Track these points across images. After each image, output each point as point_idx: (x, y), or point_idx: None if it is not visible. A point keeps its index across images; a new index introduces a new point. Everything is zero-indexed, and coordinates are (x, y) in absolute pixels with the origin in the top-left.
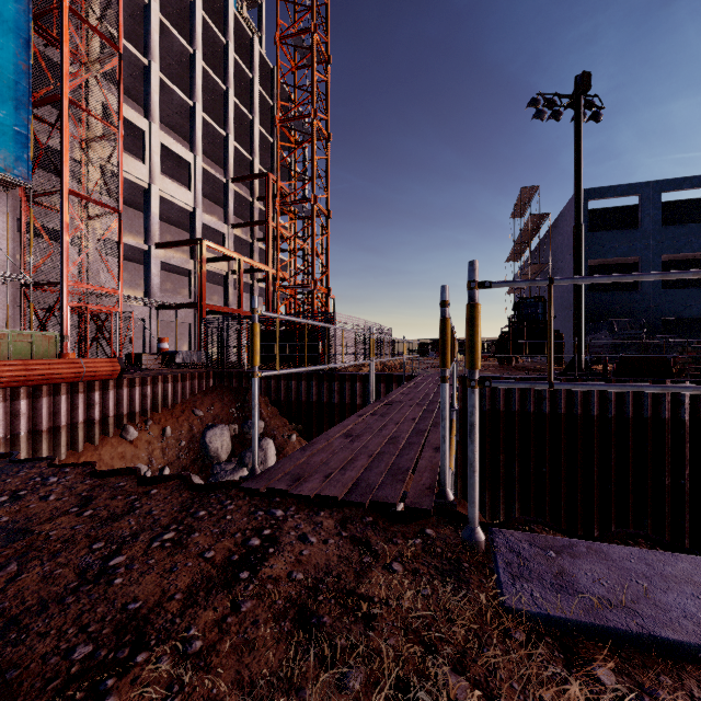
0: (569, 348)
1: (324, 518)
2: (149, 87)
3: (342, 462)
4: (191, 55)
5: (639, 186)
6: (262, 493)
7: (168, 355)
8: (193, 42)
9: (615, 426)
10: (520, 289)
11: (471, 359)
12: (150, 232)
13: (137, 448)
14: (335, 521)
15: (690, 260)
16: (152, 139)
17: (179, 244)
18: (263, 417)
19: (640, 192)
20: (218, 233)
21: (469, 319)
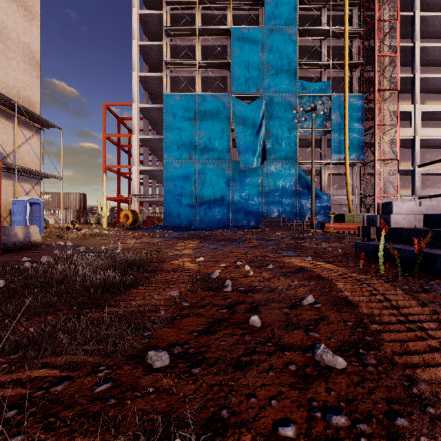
0: None
1: None
2: (413, 87)
3: None
4: None
5: None
6: None
7: None
8: None
9: None
10: None
11: None
12: (414, 160)
13: None
14: None
15: None
16: (415, 113)
17: (431, 163)
18: None
19: None
20: None
21: None
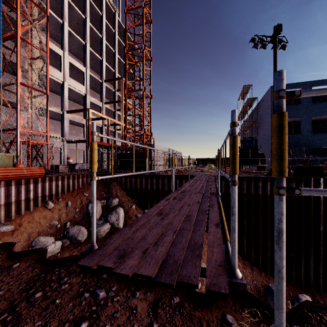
0: (267, 162)
1: (139, 301)
2: (63, 34)
3: (155, 238)
4: (84, 19)
5: (301, 84)
6: (93, 270)
7: (71, 165)
8: (85, 13)
9: (294, 201)
10: (243, 134)
11: (280, 167)
12: (64, 105)
13: (53, 213)
14: (148, 305)
15: (325, 119)
16: (65, 60)
17: (78, 111)
18: (118, 196)
19: (301, 86)
20: (98, 107)
21: (277, 127)
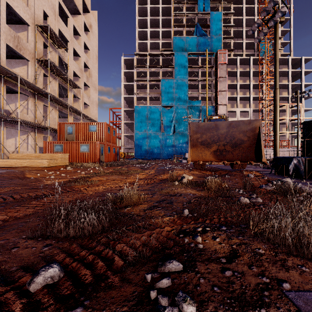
0: None
1: None
2: (237, 101)
3: None
4: (249, 84)
5: None
6: None
7: None
8: (249, 81)
9: None
10: None
11: None
12: None
13: None
14: None
15: None
16: (237, 111)
17: None
18: None
19: None
20: None
21: None
